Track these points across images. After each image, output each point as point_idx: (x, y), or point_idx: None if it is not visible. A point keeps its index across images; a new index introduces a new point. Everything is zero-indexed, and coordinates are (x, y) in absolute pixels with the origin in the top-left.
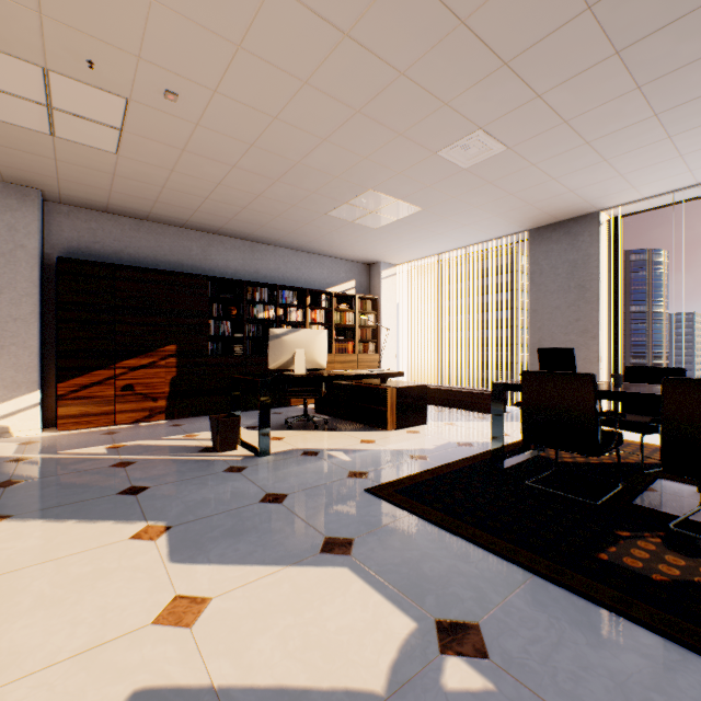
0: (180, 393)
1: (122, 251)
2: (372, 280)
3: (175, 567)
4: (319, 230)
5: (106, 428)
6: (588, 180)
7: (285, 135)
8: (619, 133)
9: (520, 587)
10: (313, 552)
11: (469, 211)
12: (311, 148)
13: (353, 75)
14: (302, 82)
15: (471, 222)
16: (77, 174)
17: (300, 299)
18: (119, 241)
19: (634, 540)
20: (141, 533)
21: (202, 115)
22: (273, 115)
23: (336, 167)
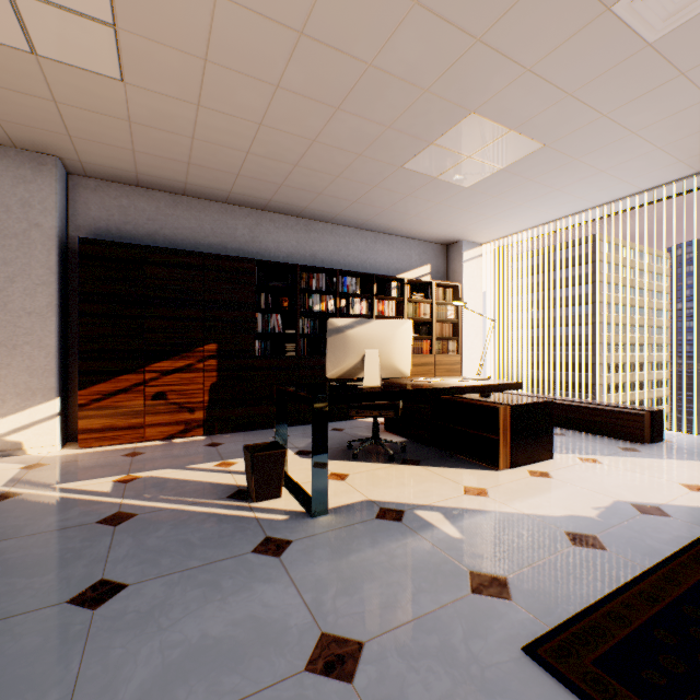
0: (221, 403)
1: (156, 232)
2: (451, 264)
3: None
4: (390, 195)
5: (133, 446)
6: None
7: None
8: None
9: None
10: None
11: (618, 143)
12: (392, 27)
13: None
14: None
15: (613, 165)
16: (88, 126)
17: (364, 288)
18: (154, 221)
19: None
20: None
21: None
22: None
23: (428, 67)
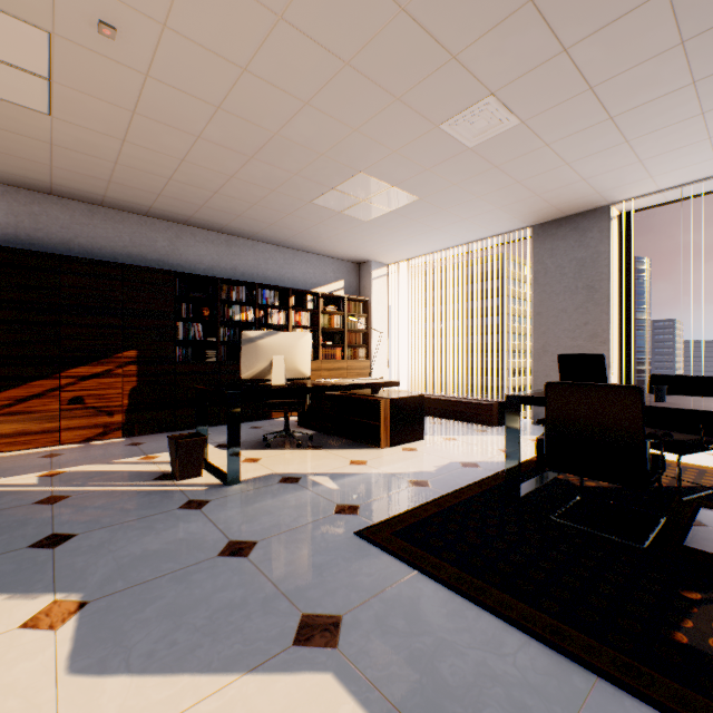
0: (141, 406)
1: (71, 240)
2: (363, 281)
3: (72, 685)
4: (303, 222)
5: (48, 449)
6: (604, 166)
7: (258, 95)
8: (648, 105)
9: (585, 704)
10: (284, 644)
11: (470, 202)
12: (291, 114)
13: (341, 7)
14: (277, 16)
15: (471, 216)
16: (5, 142)
17: (283, 300)
18: (68, 229)
19: (711, 607)
20: (40, 617)
21: (151, 62)
22: (241, 65)
23: (322, 141)
